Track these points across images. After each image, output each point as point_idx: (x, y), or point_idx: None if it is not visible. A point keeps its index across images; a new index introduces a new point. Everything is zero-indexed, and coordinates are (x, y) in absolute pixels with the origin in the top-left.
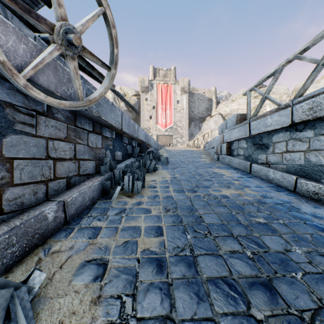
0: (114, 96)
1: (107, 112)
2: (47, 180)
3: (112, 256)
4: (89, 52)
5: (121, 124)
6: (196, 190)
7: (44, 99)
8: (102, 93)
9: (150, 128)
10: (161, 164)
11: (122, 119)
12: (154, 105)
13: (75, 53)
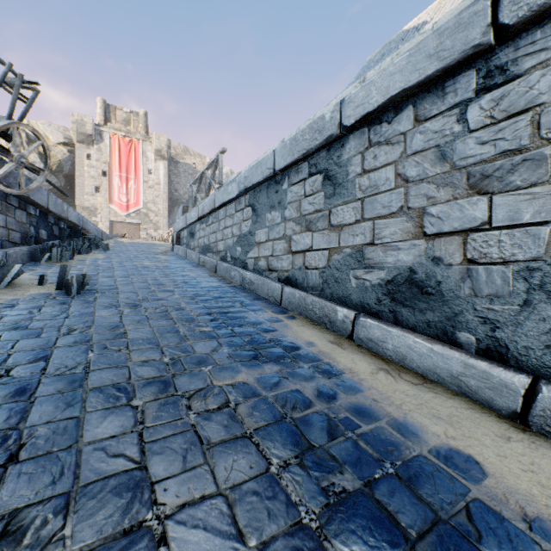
0: None
1: (35, 193)
2: None
3: (49, 273)
4: (32, 164)
5: (48, 203)
6: (123, 262)
7: (4, 189)
8: (38, 186)
9: (96, 209)
10: (100, 250)
11: (49, 198)
12: (106, 169)
13: (24, 166)
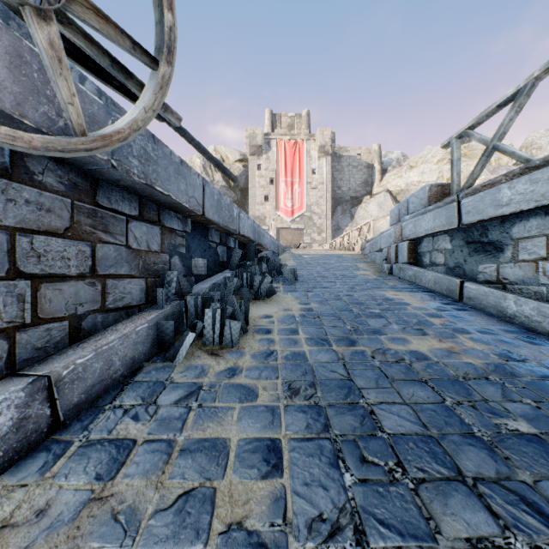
0: (204, 163)
1: (168, 177)
2: (12, 328)
3: None
4: (93, 7)
5: (202, 203)
6: (354, 338)
7: None
8: (138, 122)
9: (265, 217)
10: (283, 281)
11: (204, 193)
12: (273, 176)
13: (45, 1)
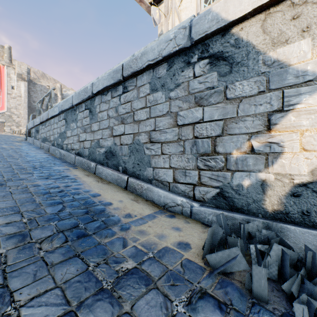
0: None
1: None
2: None
3: None
4: None
5: None
6: None
7: None
8: None
9: None
10: None
11: None
12: None
13: None
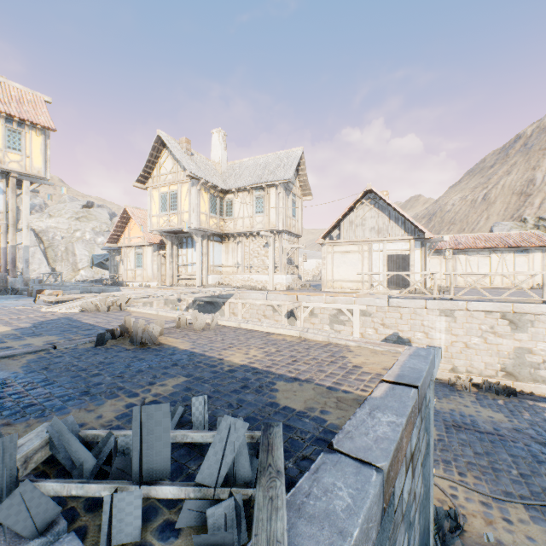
0: None
1: None
2: None
3: None
4: None
5: None
6: None
7: None
8: None
9: None
10: None
11: None
12: None
13: None
